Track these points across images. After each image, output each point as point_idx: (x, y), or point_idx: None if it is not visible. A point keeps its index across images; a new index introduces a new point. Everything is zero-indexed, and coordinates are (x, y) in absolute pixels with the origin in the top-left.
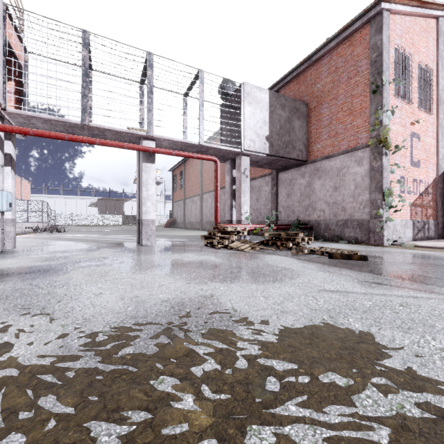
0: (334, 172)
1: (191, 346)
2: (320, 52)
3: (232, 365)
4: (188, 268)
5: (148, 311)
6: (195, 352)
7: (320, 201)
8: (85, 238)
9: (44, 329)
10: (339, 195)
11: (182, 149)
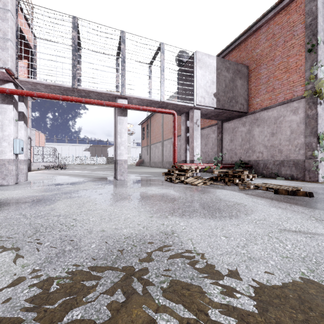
0: (271, 120)
1: (151, 312)
2: (259, 23)
3: None
4: (151, 201)
5: (110, 250)
6: None
7: (258, 145)
8: (78, 174)
9: (3, 270)
10: (276, 140)
11: (148, 105)
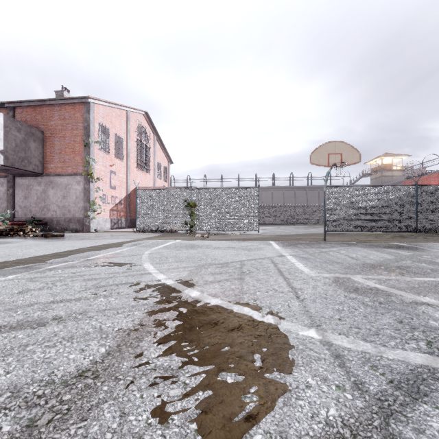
0: (63, 186)
1: None
2: (53, 101)
3: None
4: None
5: None
6: None
7: (53, 204)
8: None
9: None
10: (67, 202)
11: None
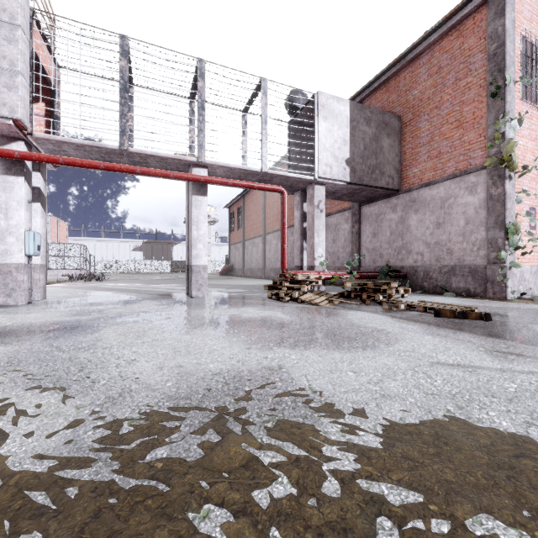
0: (436, 203)
1: (252, 450)
2: (418, 48)
3: (317, 489)
4: (248, 328)
5: (193, 389)
6: (259, 462)
7: (417, 241)
8: (126, 288)
9: (52, 412)
10: (443, 234)
11: (241, 178)
